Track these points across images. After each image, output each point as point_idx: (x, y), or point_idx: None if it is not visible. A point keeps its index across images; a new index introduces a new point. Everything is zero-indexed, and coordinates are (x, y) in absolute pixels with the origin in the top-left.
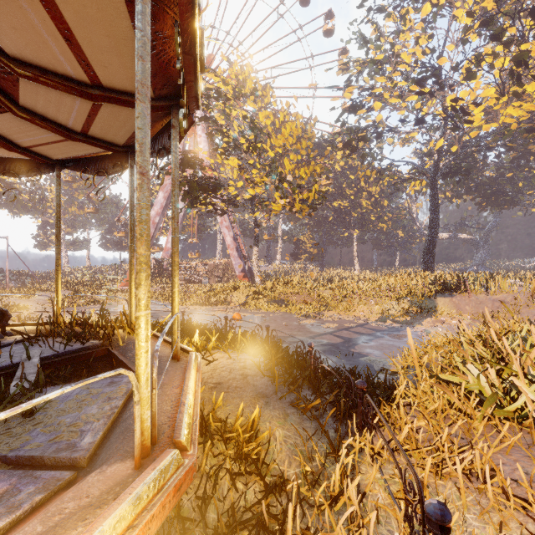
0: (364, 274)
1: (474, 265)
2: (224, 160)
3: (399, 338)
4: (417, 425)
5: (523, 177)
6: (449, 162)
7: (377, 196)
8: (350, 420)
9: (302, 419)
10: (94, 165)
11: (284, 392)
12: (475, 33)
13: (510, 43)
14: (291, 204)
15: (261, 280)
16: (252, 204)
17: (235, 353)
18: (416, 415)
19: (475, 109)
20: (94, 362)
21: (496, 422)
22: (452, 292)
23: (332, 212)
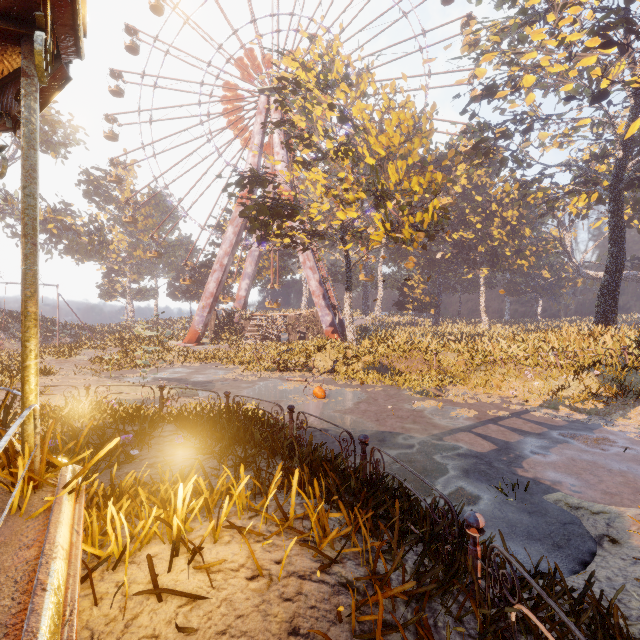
0: (496, 329)
1: None
2: (303, 172)
3: (598, 445)
4: None
5: None
6: None
7: (514, 222)
8: None
9: None
10: None
11: None
12: None
13: None
14: (397, 231)
15: (355, 337)
16: (342, 234)
17: (280, 538)
18: None
19: None
20: None
21: None
22: None
23: (450, 247)
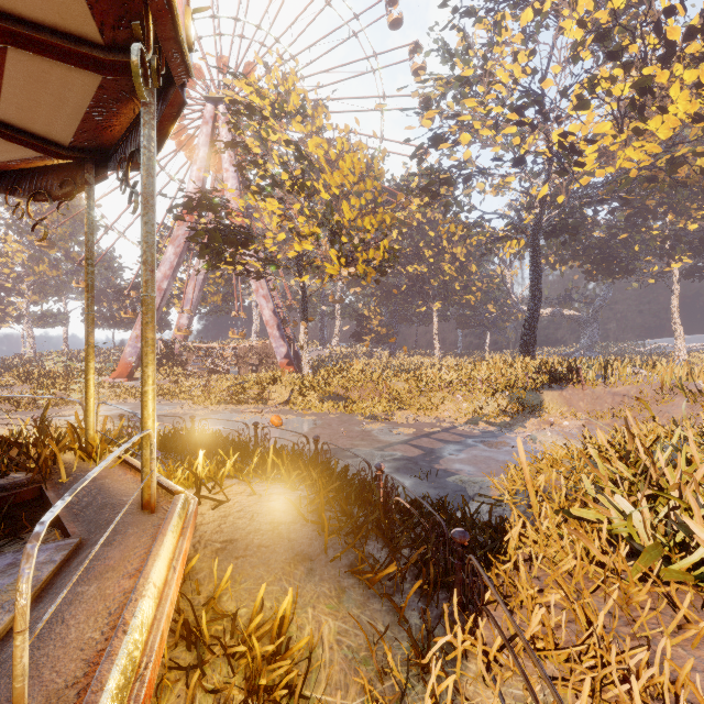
0: (447, 361)
1: (581, 349)
2: (259, 202)
3: (497, 446)
4: (548, 600)
5: (639, 240)
6: (554, 216)
7: (463, 259)
8: (443, 590)
9: (367, 595)
10: (29, 183)
11: (339, 548)
12: (588, 50)
13: (632, 63)
14: (352, 265)
15: (311, 369)
16: (298, 265)
17: (263, 483)
18: (540, 574)
19: (587, 149)
20: (21, 509)
21: (665, 589)
22: (562, 383)
23: (406, 280)
